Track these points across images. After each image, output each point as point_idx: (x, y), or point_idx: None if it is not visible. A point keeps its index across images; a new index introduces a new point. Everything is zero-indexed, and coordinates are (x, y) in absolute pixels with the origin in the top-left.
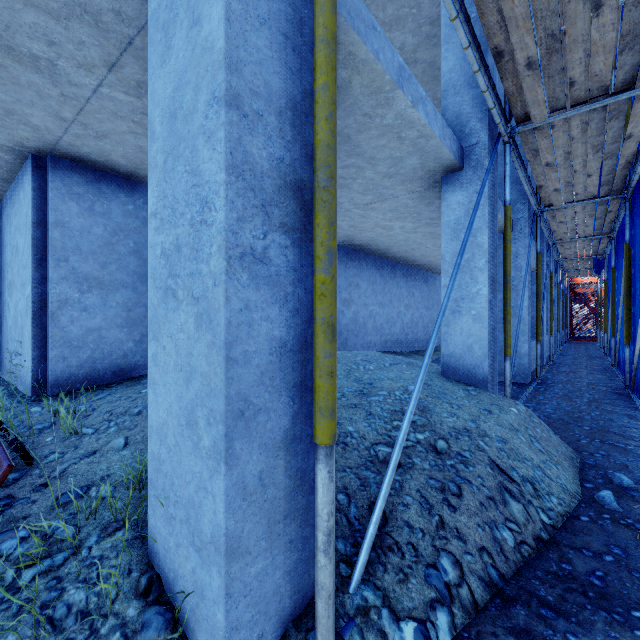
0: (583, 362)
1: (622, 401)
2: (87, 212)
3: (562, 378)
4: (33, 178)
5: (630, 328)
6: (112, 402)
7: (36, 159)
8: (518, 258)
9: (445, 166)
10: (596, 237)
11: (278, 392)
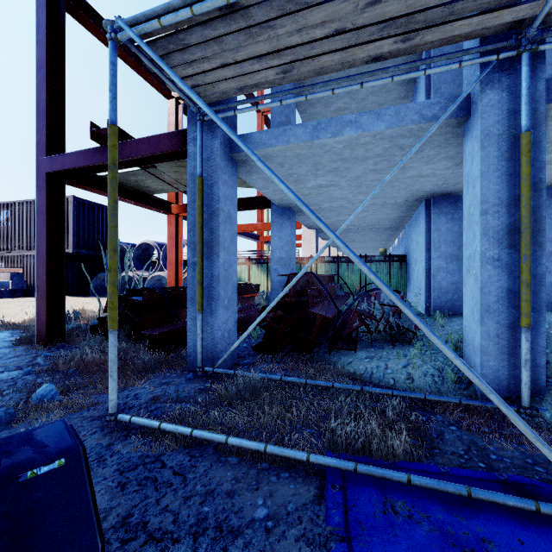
0: None
1: None
2: (450, 220)
3: None
4: (425, 210)
5: None
6: (460, 320)
7: (426, 201)
8: None
9: None
10: None
11: (506, 307)
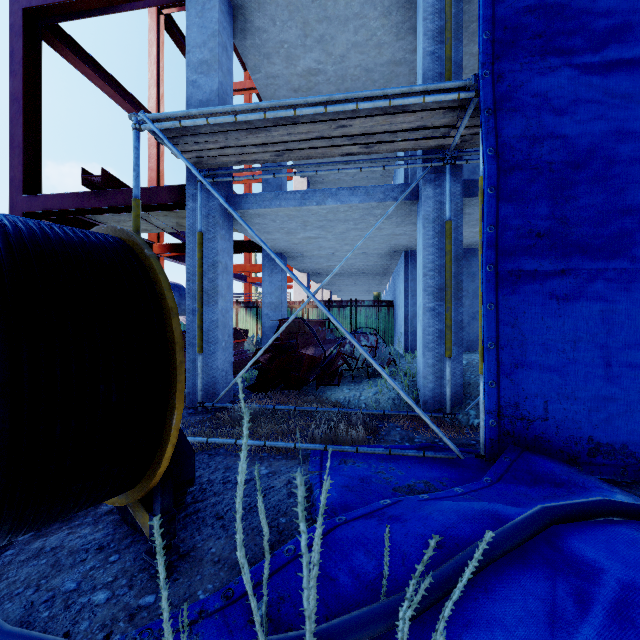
0: None
1: None
2: None
3: None
4: (404, 262)
5: None
6: None
7: (405, 253)
8: None
9: None
10: None
11: (439, 343)
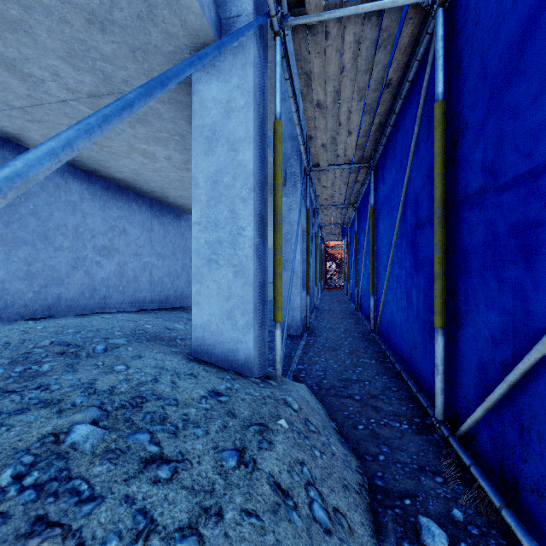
0: (337, 307)
1: (373, 348)
2: None
3: (325, 325)
4: None
5: (374, 280)
6: None
7: None
8: (292, 212)
9: (192, 30)
10: (346, 206)
11: None
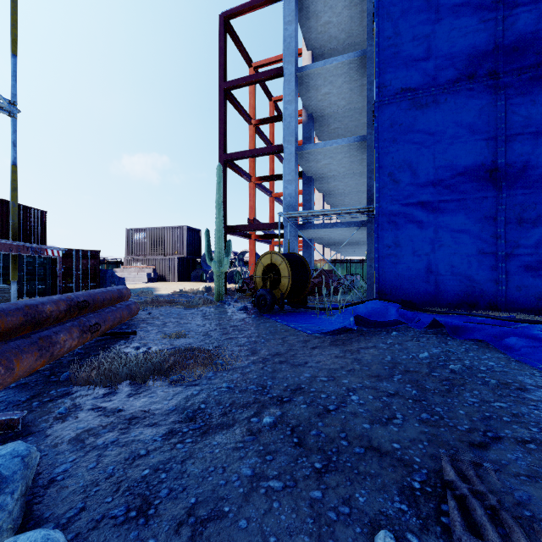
0: None
1: None
2: None
3: None
4: None
5: None
6: None
7: None
8: None
9: None
10: None
11: (373, 277)
